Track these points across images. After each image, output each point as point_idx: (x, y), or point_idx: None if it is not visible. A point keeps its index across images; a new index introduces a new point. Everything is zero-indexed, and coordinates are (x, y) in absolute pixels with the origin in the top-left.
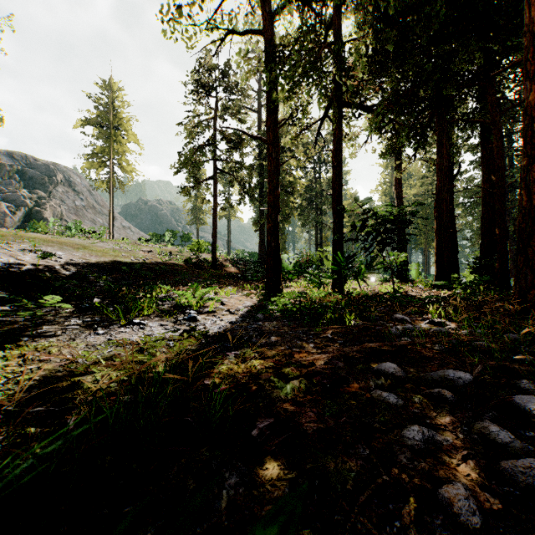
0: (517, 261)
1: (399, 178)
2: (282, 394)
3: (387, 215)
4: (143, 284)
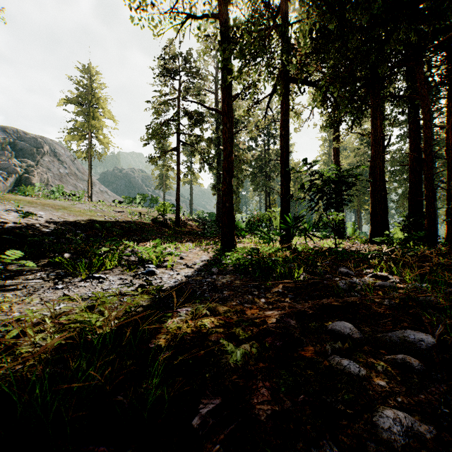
0: (451, 219)
1: (336, 149)
2: (231, 362)
3: (330, 178)
4: (108, 240)
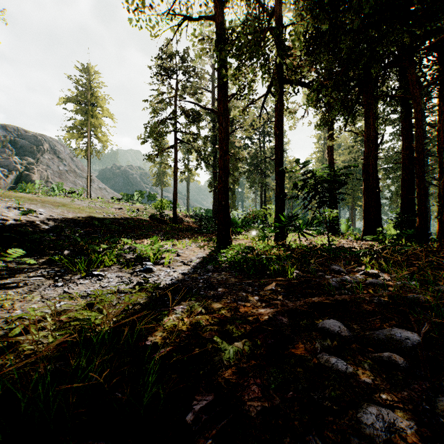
0: (441, 217)
1: (330, 147)
2: (224, 359)
3: (323, 177)
4: (107, 238)
